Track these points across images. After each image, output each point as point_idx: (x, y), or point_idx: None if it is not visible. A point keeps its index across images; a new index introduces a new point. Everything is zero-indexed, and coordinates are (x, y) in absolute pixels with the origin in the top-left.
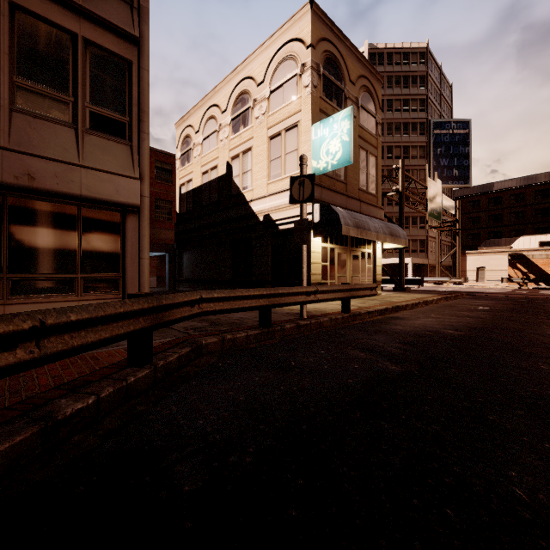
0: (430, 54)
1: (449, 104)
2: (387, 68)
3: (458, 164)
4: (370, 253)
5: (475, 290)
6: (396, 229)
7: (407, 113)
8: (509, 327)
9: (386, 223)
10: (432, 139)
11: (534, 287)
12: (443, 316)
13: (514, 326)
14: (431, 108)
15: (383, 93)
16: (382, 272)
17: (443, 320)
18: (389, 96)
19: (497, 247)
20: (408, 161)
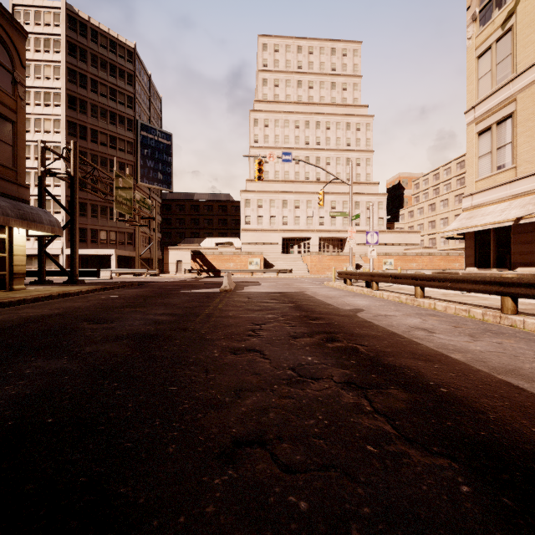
0: (138, 57)
1: (159, 114)
2: (91, 44)
3: (163, 169)
4: (4, 239)
5: (157, 280)
6: (36, 213)
7: (115, 103)
8: (75, 315)
9: (18, 204)
10: (140, 139)
11: (205, 276)
12: (33, 310)
13: (87, 312)
14: (140, 110)
15: (86, 69)
16: (88, 264)
17: (20, 315)
18: (94, 76)
19: (191, 244)
20: (116, 152)
